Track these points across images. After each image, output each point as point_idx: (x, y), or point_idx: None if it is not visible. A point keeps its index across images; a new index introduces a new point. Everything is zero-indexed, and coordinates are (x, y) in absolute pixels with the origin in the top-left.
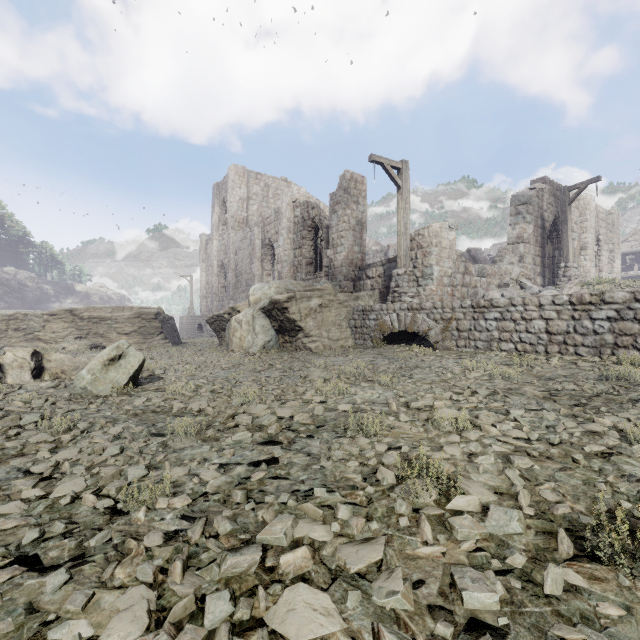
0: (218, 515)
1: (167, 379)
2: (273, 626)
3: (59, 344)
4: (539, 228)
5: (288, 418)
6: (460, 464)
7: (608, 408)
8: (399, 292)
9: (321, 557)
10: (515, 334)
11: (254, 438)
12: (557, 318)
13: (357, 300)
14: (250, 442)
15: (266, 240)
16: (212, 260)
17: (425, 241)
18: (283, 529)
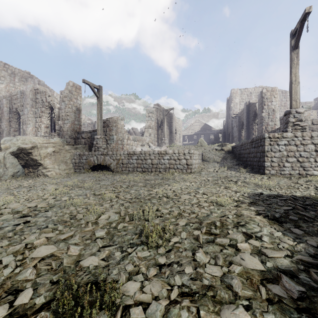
0: (0, 242)
1: None
2: (32, 257)
3: None
4: (156, 123)
5: (34, 206)
6: (108, 208)
7: (158, 187)
8: (98, 146)
9: (51, 240)
10: (142, 165)
11: (14, 216)
12: (154, 159)
13: (76, 149)
14: (12, 218)
15: (13, 109)
16: None
17: (110, 124)
18: (34, 237)
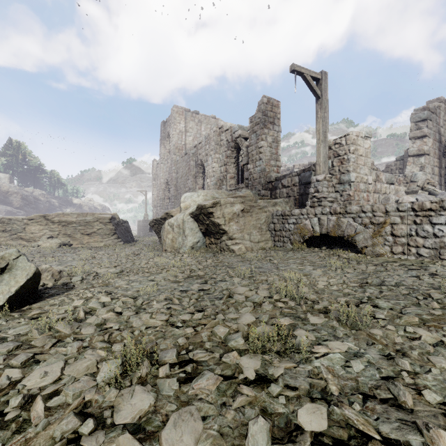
0: None
1: (74, 291)
2: None
3: (36, 242)
4: (437, 142)
5: None
6: None
7: None
8: (319, 197)
9: None
10: None
11: None
12: None
13: (275, 206)
14: None
15: (198, 161)
16: (160, 179)
17: (342, 149)
18: None
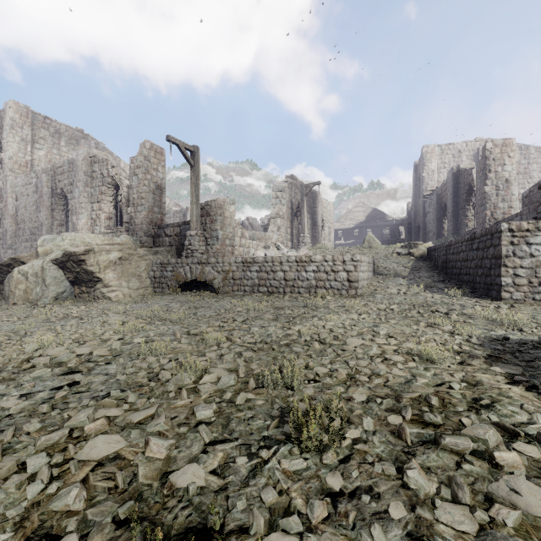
0: (26, 423)
1: None
2: (81, 458)
3: None
4: (290, 209)
5: (87, 354)
6: (214, 361)
7: (301, 321)
8: (192, 249)
9: (115, 423)
10: (268, 281)
11: (54, 372)
12: (290, 270)
13: (156, 254)
14: (50, 375)
15: (58, 189)
16: None
17: (212, 211)
18: (86, 415)
